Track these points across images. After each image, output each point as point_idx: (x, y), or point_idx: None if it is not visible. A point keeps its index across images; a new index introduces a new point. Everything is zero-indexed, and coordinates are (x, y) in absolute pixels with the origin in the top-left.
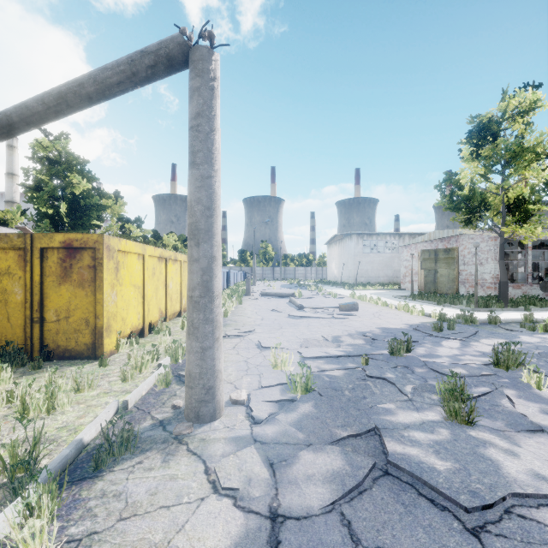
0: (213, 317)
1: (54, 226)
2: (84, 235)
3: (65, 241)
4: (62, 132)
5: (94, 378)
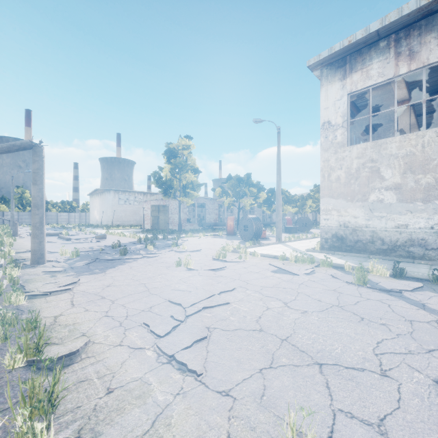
0: (44, 232)
1: None
2: None
3: None
4: None
5: None
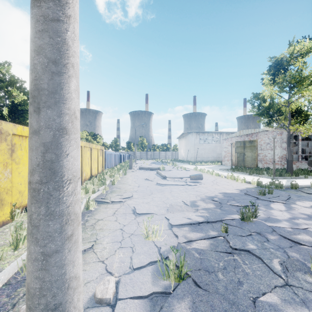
0: (62, 209)
1: None
2: None
3: None
4: (6, 61)
5: None
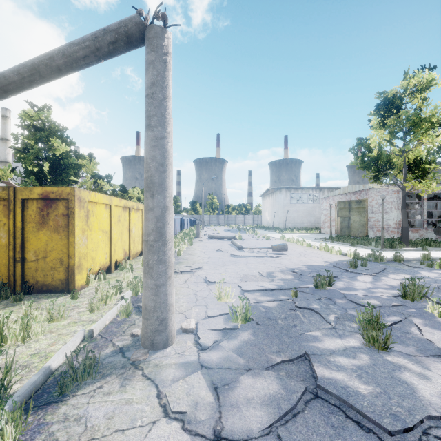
0: (166, 258)
1: (38, 181)
2: (59, 188)
3: (43, 193)
4: (45, 104)
5: (65, 309)
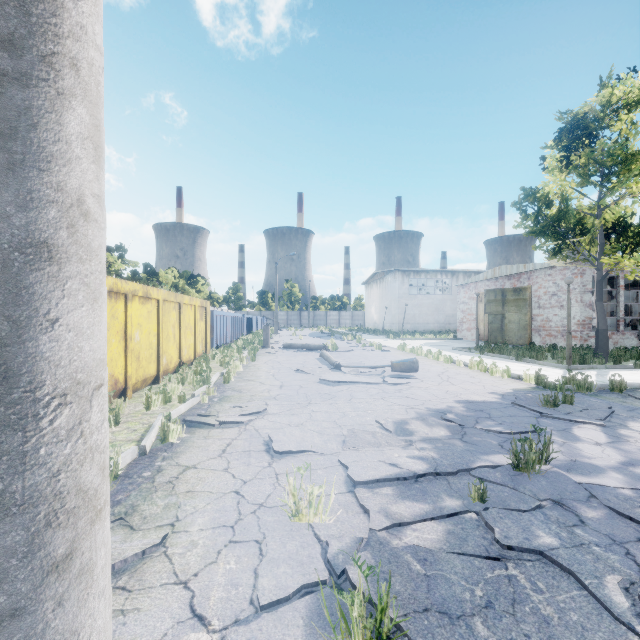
0: (34, 483)
1: None
2: None
3: None
4: None
5: None
